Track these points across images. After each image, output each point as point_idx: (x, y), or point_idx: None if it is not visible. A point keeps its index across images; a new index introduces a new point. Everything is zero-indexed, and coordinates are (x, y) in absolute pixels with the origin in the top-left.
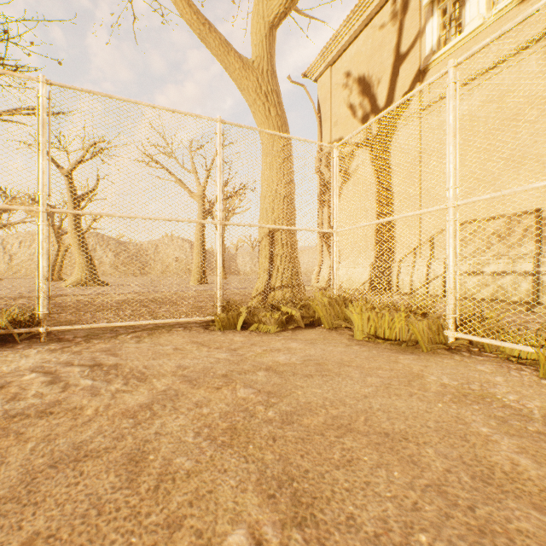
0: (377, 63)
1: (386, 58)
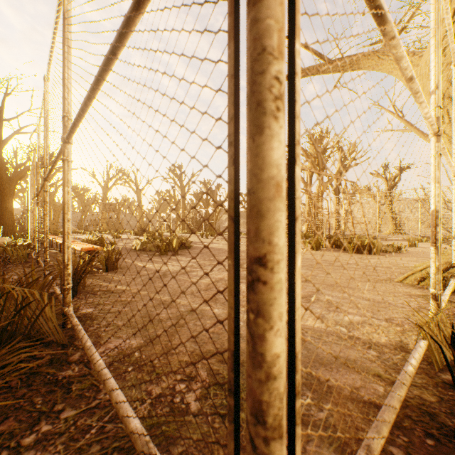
0: None
1: None
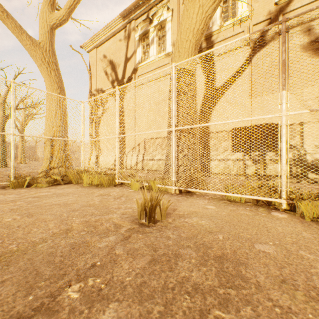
0: (118, 57)
1: (122, 56)
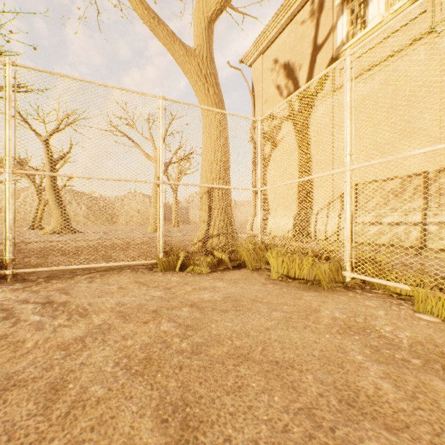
0: (299, 52)
1: (306, 48)
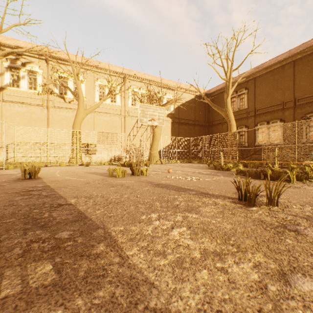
0: None
1: None
